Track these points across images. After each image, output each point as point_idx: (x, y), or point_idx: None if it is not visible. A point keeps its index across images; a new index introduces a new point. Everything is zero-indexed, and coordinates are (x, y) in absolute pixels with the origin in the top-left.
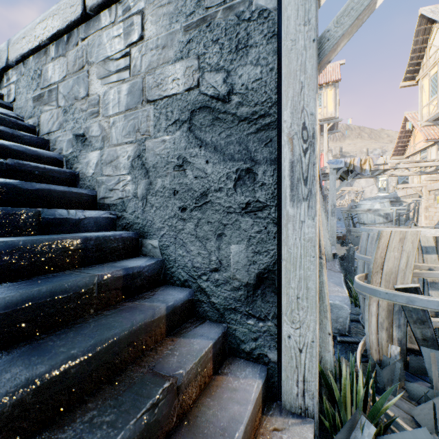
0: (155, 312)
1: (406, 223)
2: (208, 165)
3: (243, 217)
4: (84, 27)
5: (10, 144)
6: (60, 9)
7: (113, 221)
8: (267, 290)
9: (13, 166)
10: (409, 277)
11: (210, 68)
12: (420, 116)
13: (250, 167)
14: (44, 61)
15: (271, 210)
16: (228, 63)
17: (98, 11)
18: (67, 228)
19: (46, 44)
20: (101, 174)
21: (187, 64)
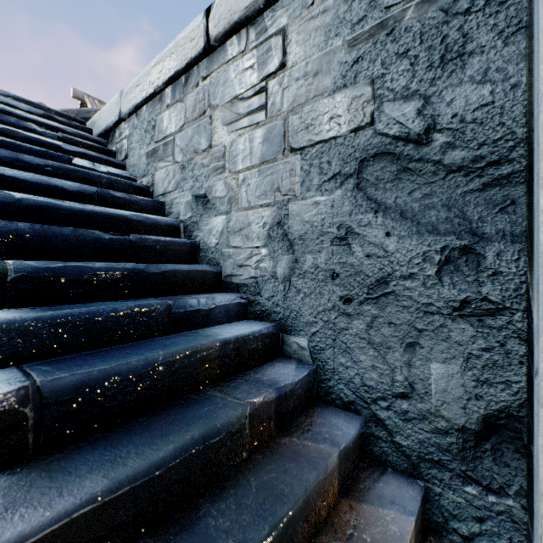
0: (327, 464)
1: None
2: (390, 239)
3: (456, 323)
4: (205, 63)
5: (130, 214)
6: (177, 46)
7: (244, 307)
8: (504, 446)
9: (135, 242)
10: None
11: (394, 96)
12: None
13: (470, 244)
14: (158, 110)
15: (513, 317)
16: (426, 84)
17: (224, 40)
18: (197, 321)
19: (161, 90)
20: (228, 245)
21: (353, 93)
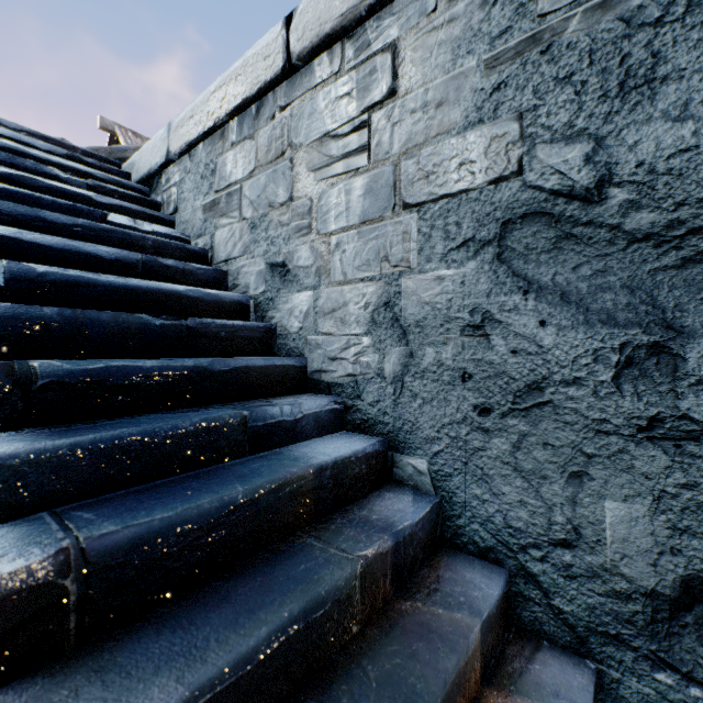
0: (468, 642)
1: None
2: (546, 330)
3: (642, 448)
4: (284, 88)
5: (185, 289)
6: (246, 66)
7: (338, 414)
8: None
9: (194, 328)
10: None
11: (551, 136)
12: None
13: (662, 340)
14: (219, 149)
15: None
16: (599, 121)
17: (310, 58)
18: (280, 437)
19: (223, 123)
20: (315, 331)
21: (493, 131)
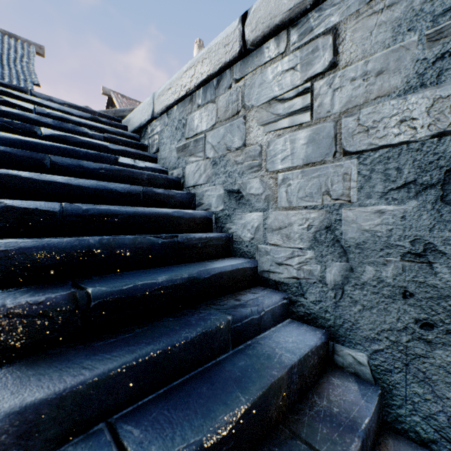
0: None
1: None
2: None
3: None
4: (238, 66)
5: (172, 211)
6: (210, 52)
7: (285, 306)
8: None
9: (182, 243)
10: None
11: None
12: None
13: None
14: (189, 109)
15: None
16: None
17: (261, 43)
18: (250, 331)
19: (192, 92)
20: (264, 241)
21: (436, 93)
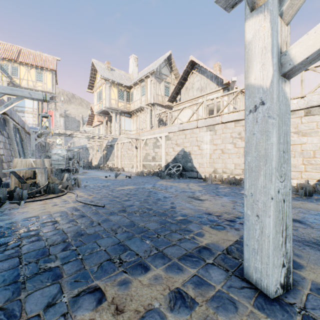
0: None
1: (72, 160)
2: None
3: None
4: None
5: None
6: None
7: None
8: None
9: None
10: (25, 170)
11: None
12: (94, 109)
13: None
14: None
15: None
16: None
17: None
18: None
19: None
20: None
21: None
